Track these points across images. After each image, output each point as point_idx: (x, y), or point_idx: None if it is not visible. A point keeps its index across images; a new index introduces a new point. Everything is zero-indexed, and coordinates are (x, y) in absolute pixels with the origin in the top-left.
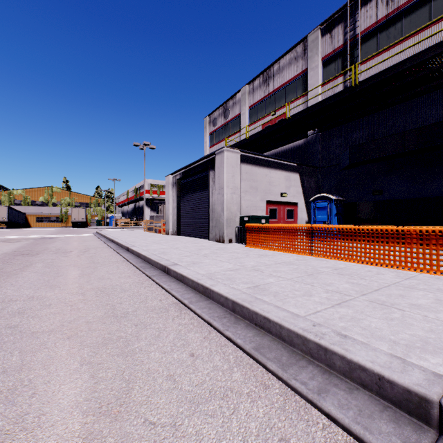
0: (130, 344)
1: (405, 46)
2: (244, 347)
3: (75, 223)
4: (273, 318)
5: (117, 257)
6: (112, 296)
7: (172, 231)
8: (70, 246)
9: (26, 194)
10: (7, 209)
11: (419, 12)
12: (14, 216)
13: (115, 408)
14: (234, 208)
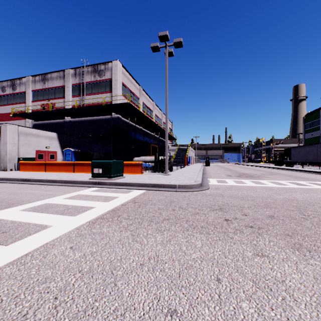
0: None
1: (99, 96)
2: (3, 182)
3: None
4: (11, 177)
5: None
6: None
7: None
8: None
9: None
10: None
11: (103, 86)
12: None
13: None
14: (14, 154)
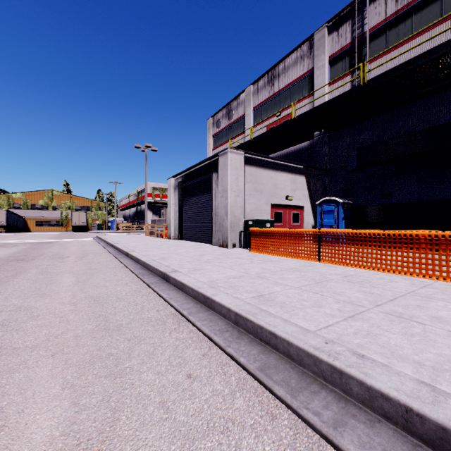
0: (120, 363)
1: (415, 44)
2: (248, 367)
3: (75, 227)
4: (280, 333)
5: (115, 263)
6: (106, 306)
7: (174, 235)
8: (68, 251)
9: (26, 198)
10: (5, 213)
11: (430, 8)
12: (13, 220)
13: (96, 446)
14: (238, 212)
